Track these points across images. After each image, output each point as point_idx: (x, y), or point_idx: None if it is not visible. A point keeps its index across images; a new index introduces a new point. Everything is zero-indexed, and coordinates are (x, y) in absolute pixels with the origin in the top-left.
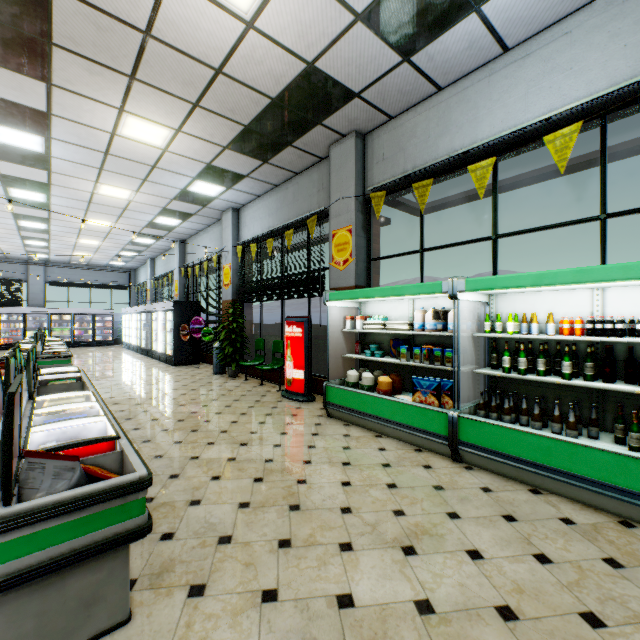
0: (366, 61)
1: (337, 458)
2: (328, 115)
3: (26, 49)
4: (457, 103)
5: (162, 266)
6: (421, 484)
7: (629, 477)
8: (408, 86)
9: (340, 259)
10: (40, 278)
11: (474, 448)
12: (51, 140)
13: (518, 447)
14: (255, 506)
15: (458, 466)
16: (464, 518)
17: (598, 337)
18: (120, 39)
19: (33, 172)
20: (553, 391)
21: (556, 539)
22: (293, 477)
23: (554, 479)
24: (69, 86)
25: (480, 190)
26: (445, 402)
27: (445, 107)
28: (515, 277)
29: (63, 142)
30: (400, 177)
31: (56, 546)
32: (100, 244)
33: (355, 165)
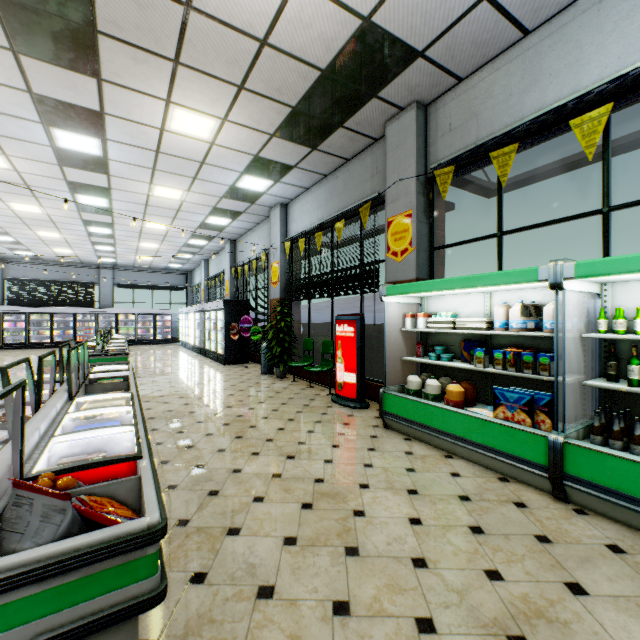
0: (434, 6)
1: (400, 483)
2: (385, 84)
3: (75, 42)
4: (551, 46)
5: (214, 267)
6: (517, 531)
7: None
8: (485, 34)
9: (397, 249)
10: (109, 281)
11: (589, 486)
12: (107, 142)
13: None
14: (303, 544)
15: (564, 507)
16: (594, 595)
17: None
18: (161, 16)
19: (95, 177)
20: None
21: None
22: (348, 506)
23: None
24: (117, 80)
25: (588, 149)
26: (540, 421)
27: (533, 54)
28: None
29: (118, 143)
30: (472, 148)
31: (32, 623)
32: (159, 247)
33: (415, 140)
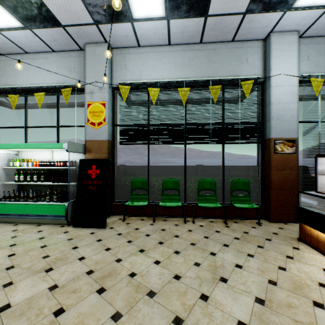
0: None
1: None
2: None
3: None
4: (9, 64)
5: None
6: None
7: (38, 210)
8: None
9: None
10: None
11: None
12: None
13: (10, 210)
14: None
15: None
16: None
17: (41, 167)
18: None
19: None
20: (40, 187)
21: (0, 236)
22: None
23: (20, 218)
24: None
25: (13, 106)
26: None
27: (4, 63)
28: (8, 145)
29: None
30: None
31: None
32: None
33: None
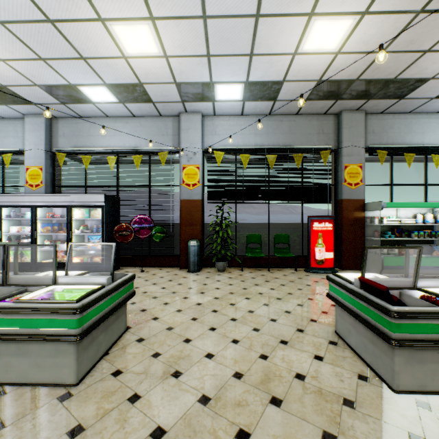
0: (432, 90)
1: None
2: (379, 98)
3: None
4: (415, 123)
5: None
6: None
7: None
8: (410, 106)
9: (352, 182)
10: None
11: None
12: None
13: None
14: None
15: None
16: None
17: None
18: None
19: None
20: None
21: None
22: None
23: None
24: None
25: (436, 165)
26: None
27: (409, 122)
28: None
29: None
30: (390, 146)
31: None
32: None
33: (364, 130)
